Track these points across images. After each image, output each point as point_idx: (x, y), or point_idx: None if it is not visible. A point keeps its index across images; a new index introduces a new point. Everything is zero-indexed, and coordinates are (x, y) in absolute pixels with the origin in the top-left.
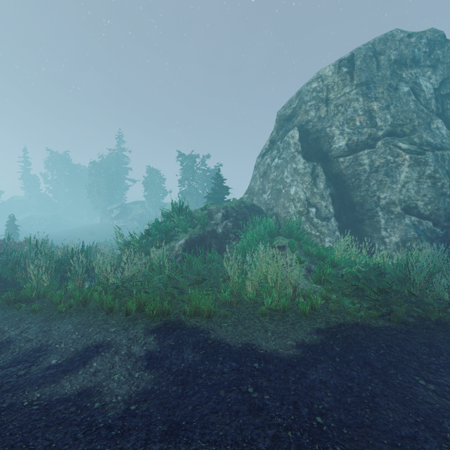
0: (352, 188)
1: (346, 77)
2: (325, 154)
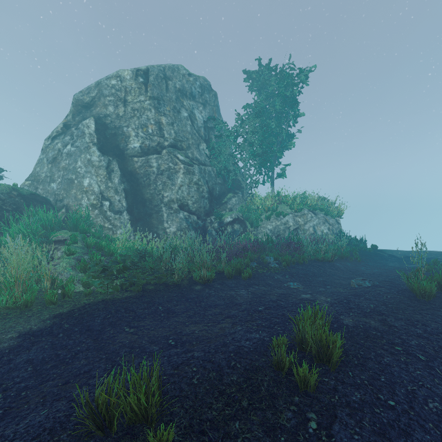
0: (144, 185)
1: (142, 87)
2: (122, 151)
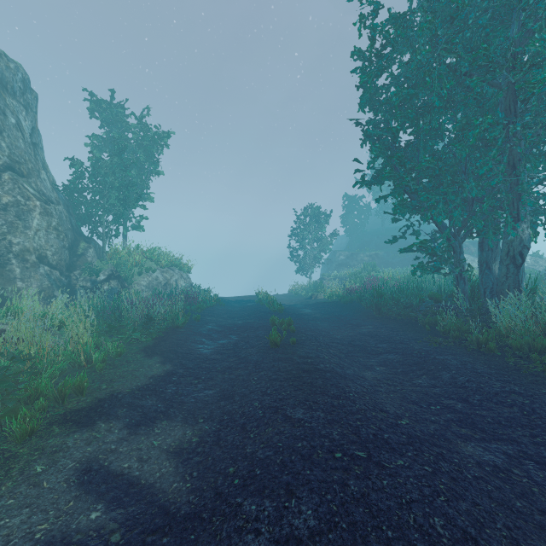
0: None
1: None
2: None
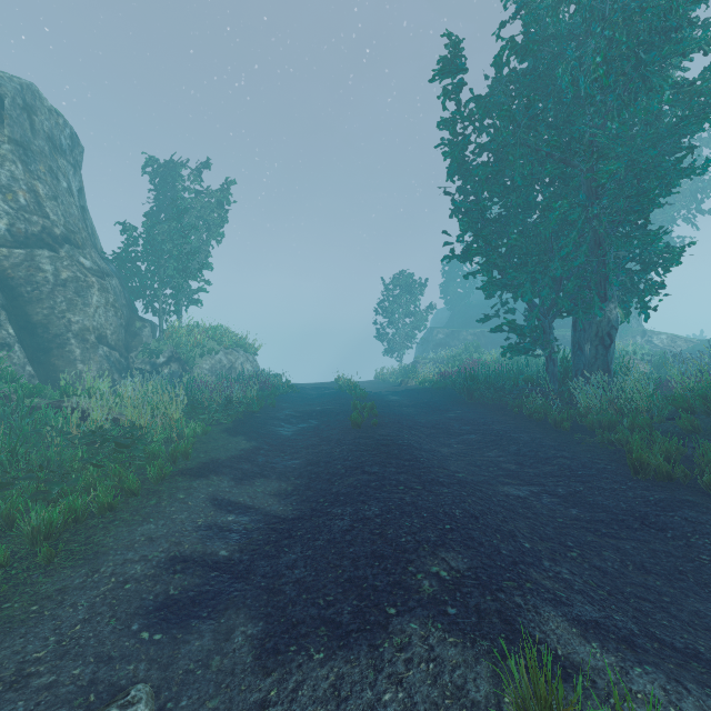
0: (29, 301)
1: None
2: None
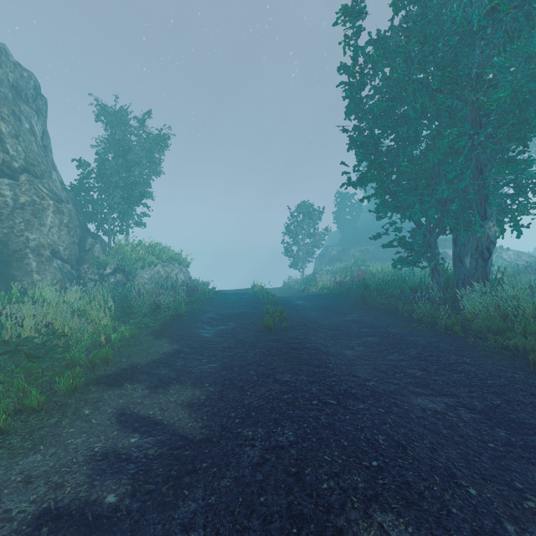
0: None
1: None
2: None
